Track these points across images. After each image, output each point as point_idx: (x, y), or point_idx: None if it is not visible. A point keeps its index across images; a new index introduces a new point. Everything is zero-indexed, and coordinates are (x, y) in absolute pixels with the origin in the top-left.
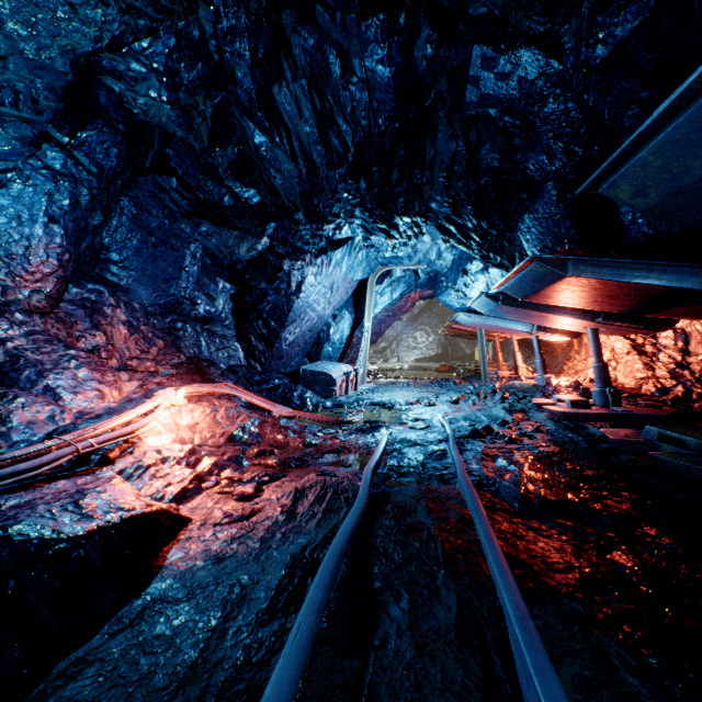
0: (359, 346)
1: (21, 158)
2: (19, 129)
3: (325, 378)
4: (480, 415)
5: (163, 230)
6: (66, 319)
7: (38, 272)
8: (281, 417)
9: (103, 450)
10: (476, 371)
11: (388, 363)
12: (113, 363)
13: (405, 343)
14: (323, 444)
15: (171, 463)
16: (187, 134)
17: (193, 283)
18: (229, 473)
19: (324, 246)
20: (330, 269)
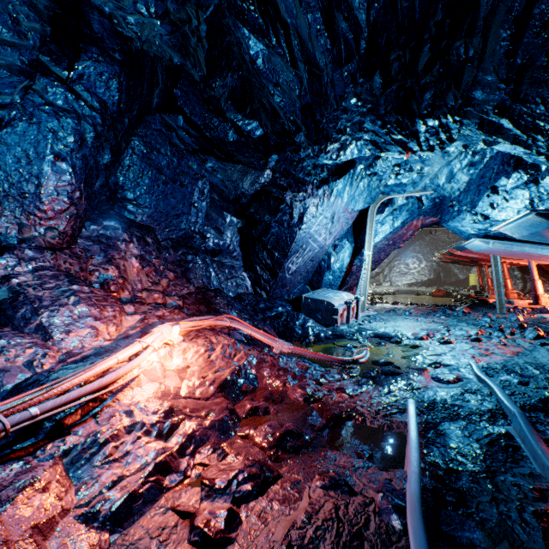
0: (357, 273)
1: (15, 91)
2: (3, 55)
3: (326, 307)
4: (525, 364)
5: (172, 168)
6: (81, 254)
7: (50, 210)
8: (280, 355)
9: (61, 413)
10: (481, 298)
11: (381, 287)
12: (125, 295)
13: (397, 269)
14: (327, 400)
15: (137, 434)
16: (183, 59)
17: (202, 218)
18: (205, 455)
19: (325, 176)
20: (331, 199)
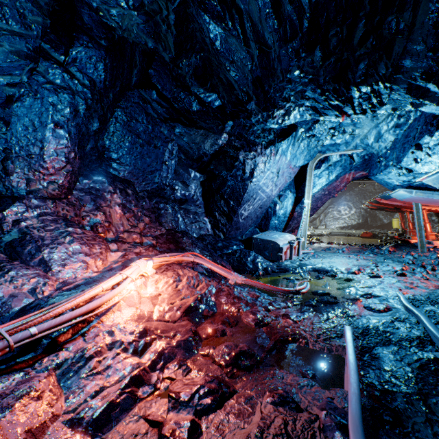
0: (298, 218)
1: (23, 72)
2: (13, 44)
3: (272, 246)
4: None
5: (147, 133)
6: (76, 203)
7: (51, 167)
8: (235, 286)
9: (56, 332)
10: (403, 239)
11: (318, 230)
12: (110, 235)
13: (330, 215)
14: (274, 324)
15: (116, 351)
16: (156, 44)
17: (171, 173)
18: (172, 370)
19: (272, 138)
20: (277, 157)
